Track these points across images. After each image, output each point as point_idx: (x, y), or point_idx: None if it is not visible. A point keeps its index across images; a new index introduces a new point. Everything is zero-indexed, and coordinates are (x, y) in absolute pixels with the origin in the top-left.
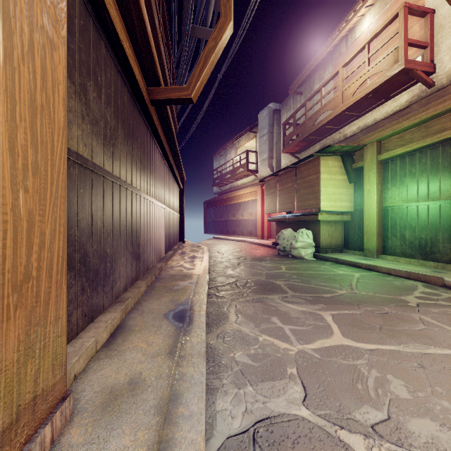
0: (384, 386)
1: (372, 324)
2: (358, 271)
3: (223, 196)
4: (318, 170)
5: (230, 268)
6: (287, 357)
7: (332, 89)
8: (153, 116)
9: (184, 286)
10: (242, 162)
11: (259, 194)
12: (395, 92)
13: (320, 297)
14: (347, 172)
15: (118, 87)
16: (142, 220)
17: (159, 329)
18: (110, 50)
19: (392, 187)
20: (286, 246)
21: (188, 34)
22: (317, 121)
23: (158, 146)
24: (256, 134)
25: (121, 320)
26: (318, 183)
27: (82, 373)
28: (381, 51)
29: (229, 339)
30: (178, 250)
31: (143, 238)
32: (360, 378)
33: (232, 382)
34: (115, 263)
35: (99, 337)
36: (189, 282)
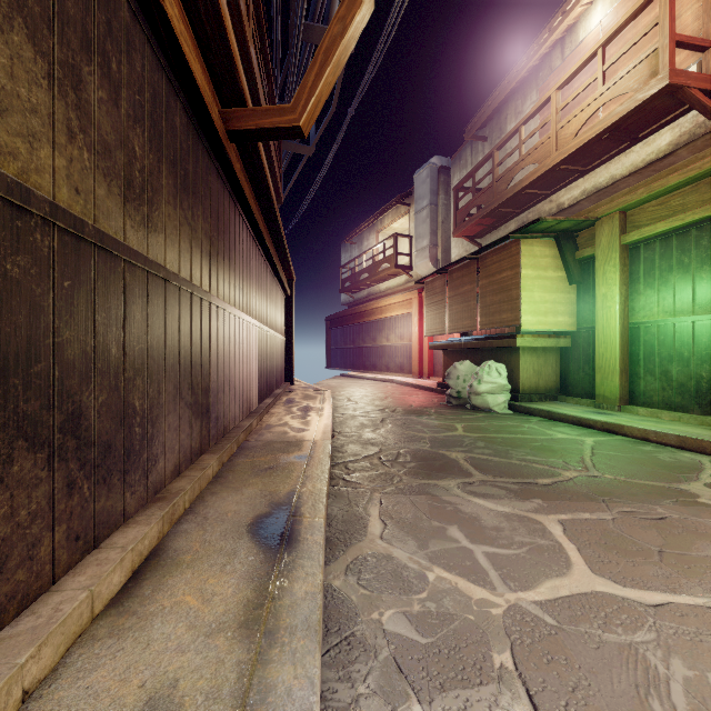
0: (710, 706)
1: (642, 544)
2: (589, 434)
3: (356, 308)
4: (517, 263)
5: (369, 428)
6: (487, 623)
7: (538, 128)
8: (235, 163)
9: (287, 464)
10: (386, 253)
11: (415, 305)
12: (649, 129)
13: (532, 484)
14: (565, 265)
15: (160, 95)
16: (214, 345)
17: (231, 560)
18: (141, 19)
19: (647, 289)
20: (462, 390)
21: (299, 37)
22: (512, 183)
23: (245, 220)
24: (411, 207)
25: (160, 538)
26: (517, 284)
27: (48, 680)
28: (624, 61)
29: (369, 576)
30: (282, 396)
31: (215, 378)
32: (652, 683)
33: (377, 690)
34: (154, 425)
35: (102, 585)
36: (297, 457)
